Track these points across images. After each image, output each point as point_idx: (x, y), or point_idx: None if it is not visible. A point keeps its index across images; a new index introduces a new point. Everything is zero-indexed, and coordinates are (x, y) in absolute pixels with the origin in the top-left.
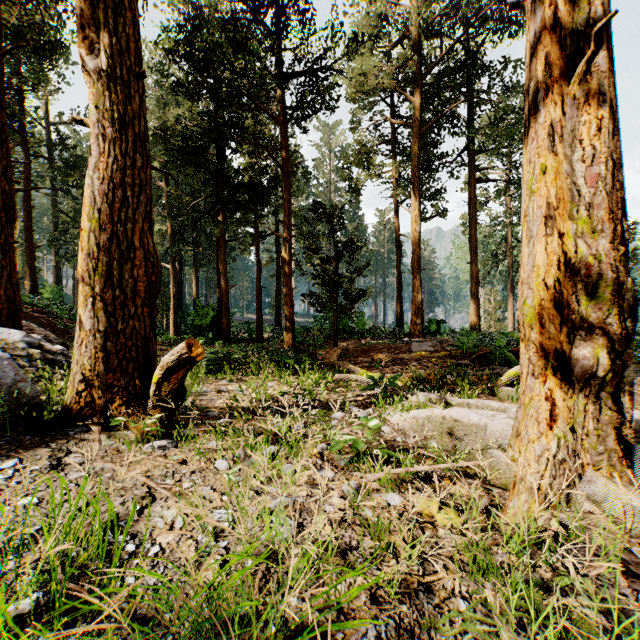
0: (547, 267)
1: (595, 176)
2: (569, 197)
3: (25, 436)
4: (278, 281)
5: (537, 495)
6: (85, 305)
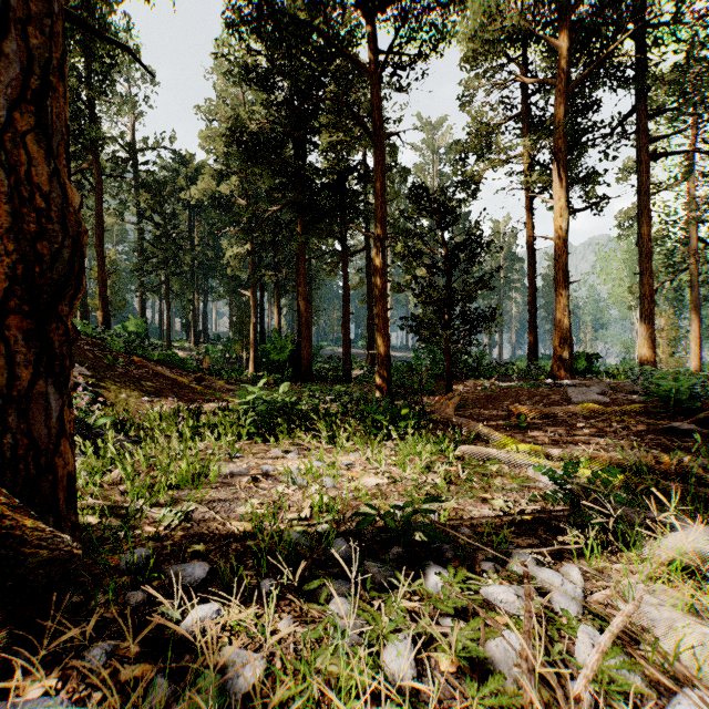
0: None
1: None
2: None
3: None
4: (370, 307)
5: None
6: None
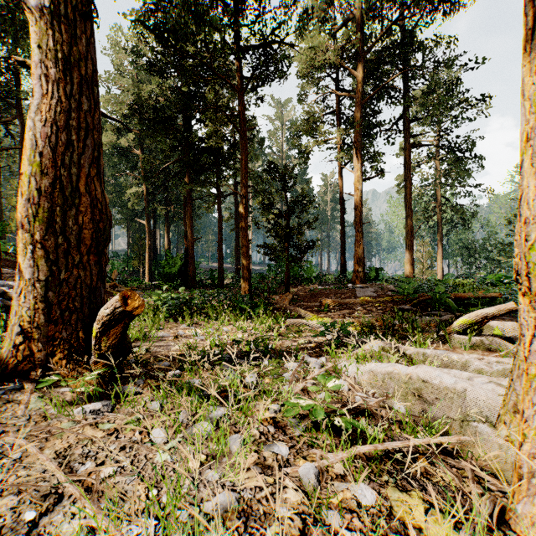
0: None
1: None
2: None
3: None
4: (237, 234)
5: None
6: (25, 253)
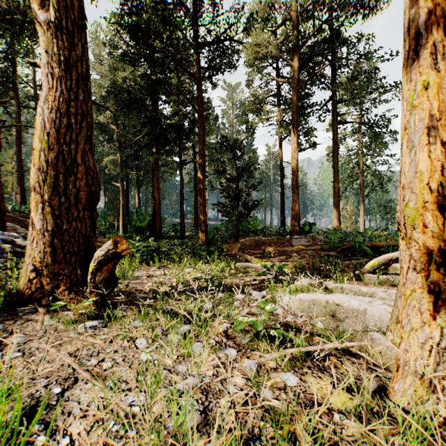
0: (430, 172)
1: None
2: None
3: None
4: (196, 195)
5: (422, 379)
6: (36, 209)
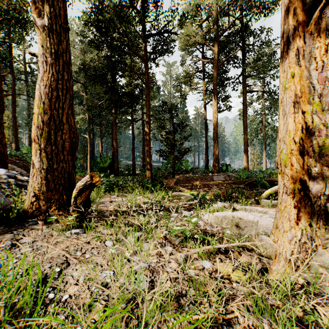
0: (295, 131)
1: (323, 78)
2: (308, 91)
3: (0, 227)
4: (143, 144)
5: (289, 263)
6: (36, 154)
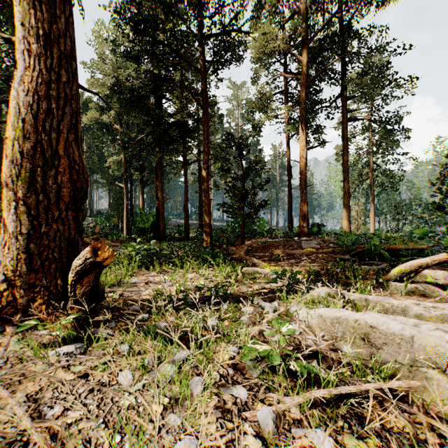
0: None
1: None
2: None
3: None
4: (200, 195)
5: None
6: (9, 209)
